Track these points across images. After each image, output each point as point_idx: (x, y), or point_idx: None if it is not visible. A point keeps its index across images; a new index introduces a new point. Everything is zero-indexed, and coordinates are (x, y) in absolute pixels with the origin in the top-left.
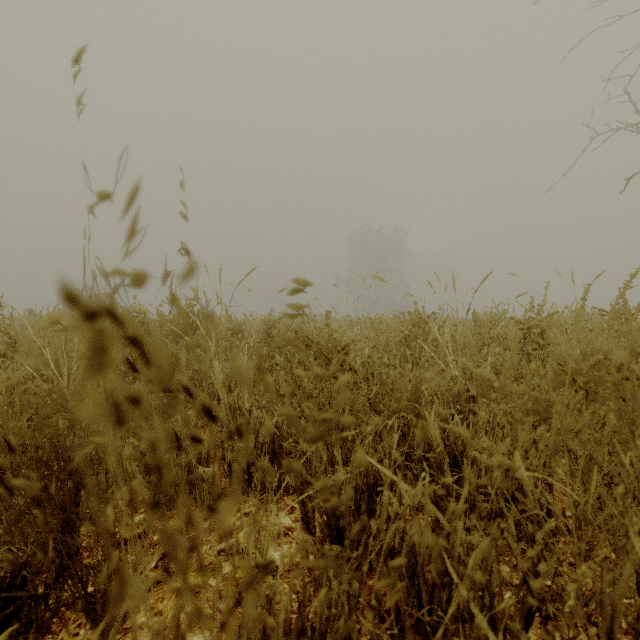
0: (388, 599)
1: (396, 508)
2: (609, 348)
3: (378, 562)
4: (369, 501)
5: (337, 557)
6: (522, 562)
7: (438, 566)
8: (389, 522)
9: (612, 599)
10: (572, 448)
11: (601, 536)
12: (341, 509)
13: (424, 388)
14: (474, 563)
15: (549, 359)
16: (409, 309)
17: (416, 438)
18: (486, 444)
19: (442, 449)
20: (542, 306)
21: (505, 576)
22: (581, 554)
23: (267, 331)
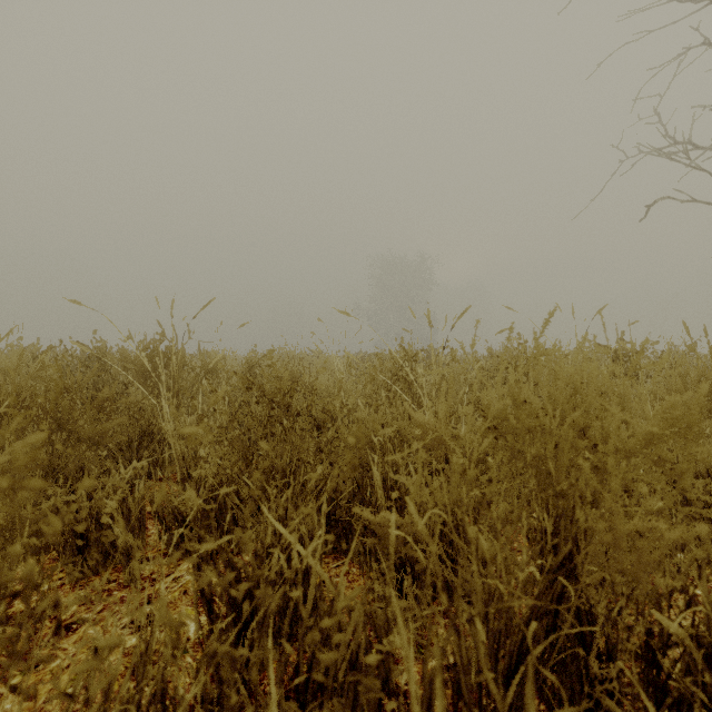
0: (93, 685)
1: (347, 568)
2: (526, 392)
3: (259, 632)
4: (289, 562)
5: (11, 641)
6: (313, 634)
7: (173, 644)
8: (309, 585)
9: (432, 669)
10: (492, 500)
11: (514, 595)
12: (247, 573)
13: (382, 434)
14: (349, 631)
15: (442, 405)
16: (436, 344)
17: (156, 501)
18: (426, 496)
19: (384, 502)
20: (472, 346)
21: (288, 650)
22: (417, 620)
23: (249, 370)
